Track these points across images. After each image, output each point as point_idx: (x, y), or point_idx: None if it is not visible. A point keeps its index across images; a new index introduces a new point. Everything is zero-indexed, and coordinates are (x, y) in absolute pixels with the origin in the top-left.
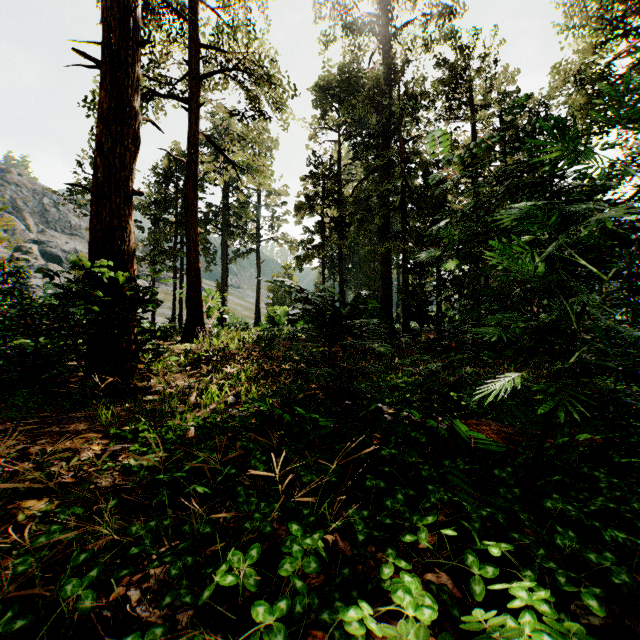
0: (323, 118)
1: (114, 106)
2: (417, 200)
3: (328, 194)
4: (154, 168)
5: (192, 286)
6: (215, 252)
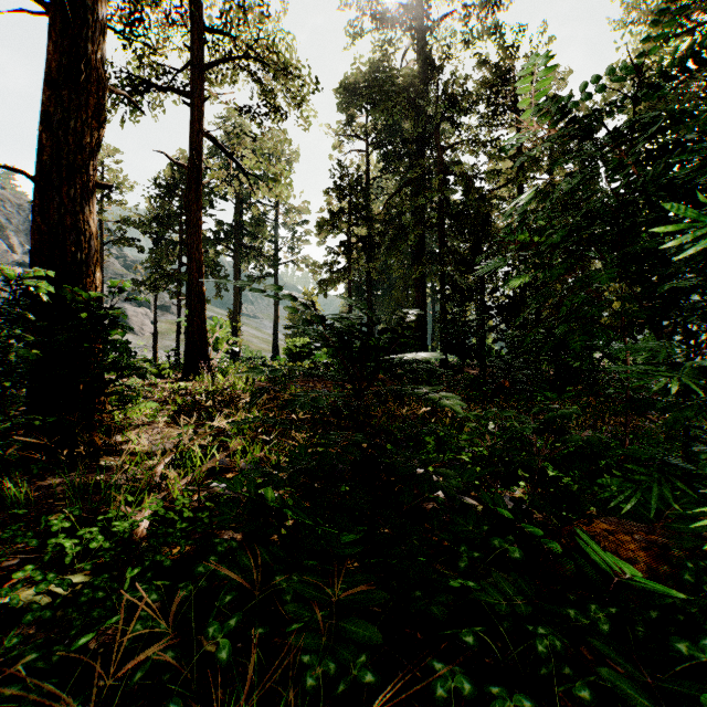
0: (349, 124)
1: (66, 64)
2: (457, 216)
3: (355, 210)
4: (156, 180)
5: (195, 313)
6: (226, 276)
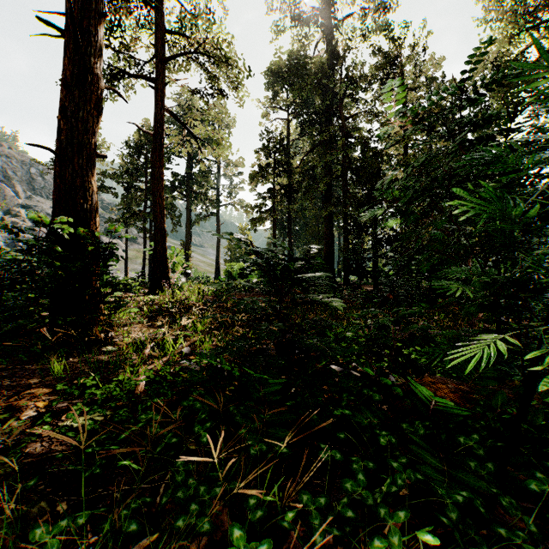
0: (274, 99)
1: (77, 72)
2: (356, 170)
3: (278, 165)
4: (127, 142)
5: (158, 244)
6: (180, 215)
